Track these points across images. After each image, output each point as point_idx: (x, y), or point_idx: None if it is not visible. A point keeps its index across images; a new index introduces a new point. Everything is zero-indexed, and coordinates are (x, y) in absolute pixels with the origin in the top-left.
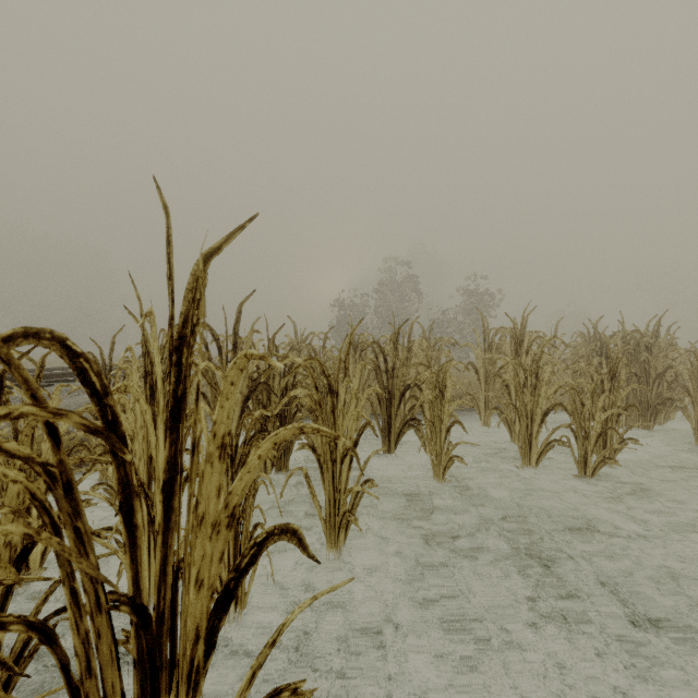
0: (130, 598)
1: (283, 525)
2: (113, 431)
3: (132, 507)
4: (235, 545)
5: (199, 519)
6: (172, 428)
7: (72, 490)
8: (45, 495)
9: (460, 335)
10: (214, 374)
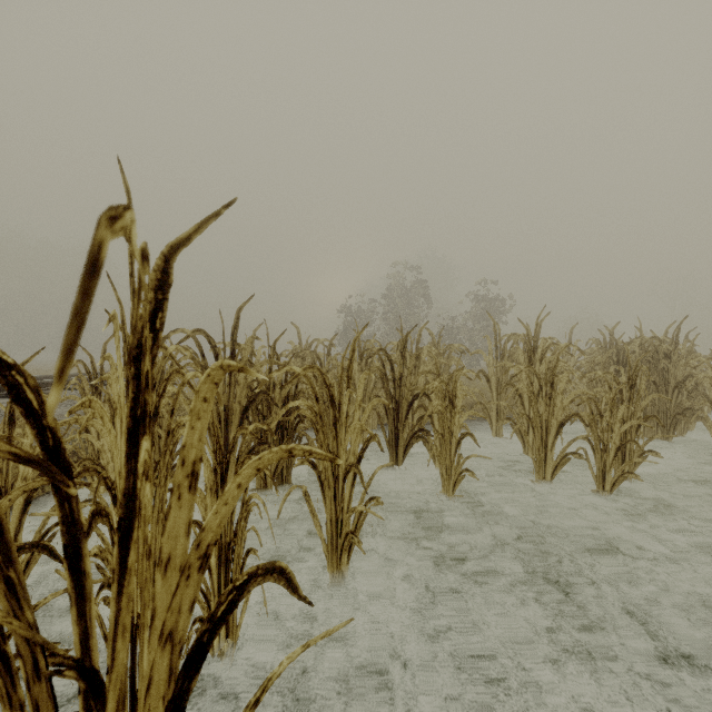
0: (77, 660)
1: (268, 564)
2: (55, 459)
3: (79, 551)
4: (225, 572)
5: (163, 562)
6: (130, 454)
7: (2, 532)
8: (22, 515)
9: (470, 342)
10: None
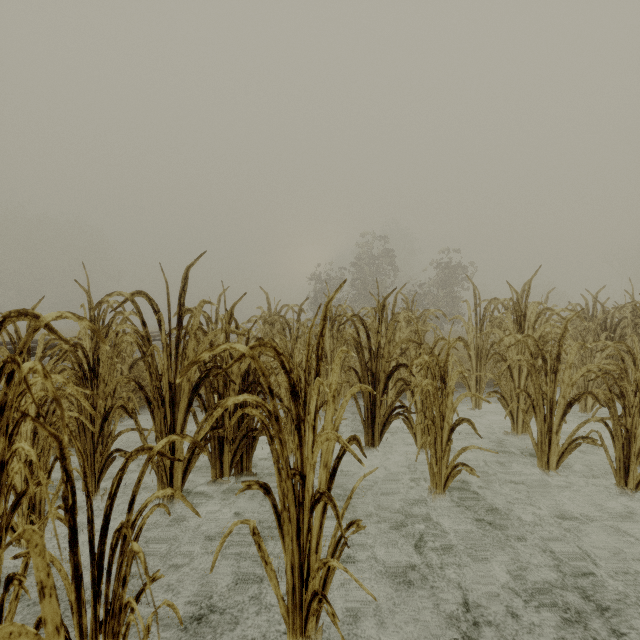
0: None
1: None
2: None
3: None
4: None
5: None
6: None
7: None
8: None
9: (434, 307)
10: (152, 357)
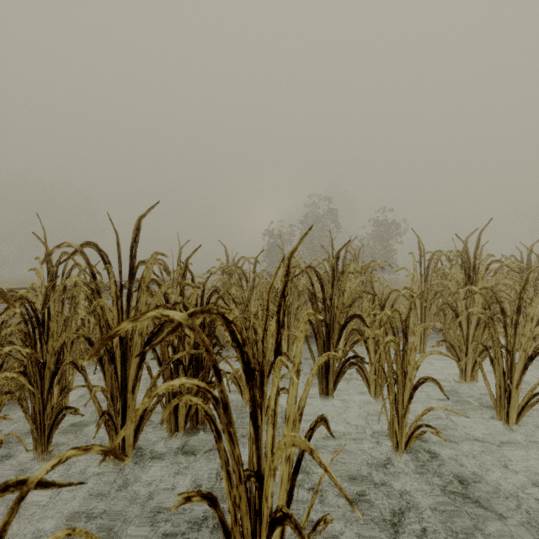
0: None
1: None
2: None
3: None
4: None
5: None
6: None
7: None
8: None
9: (372, 258)
10: (102, 311)
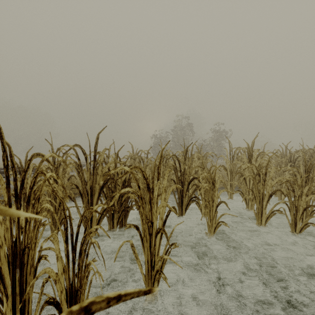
0: None
1: None
2: None
3: None
4: None
5: None
6: None
7: None
8: None
9: (212, 151)
10: (82, 174)
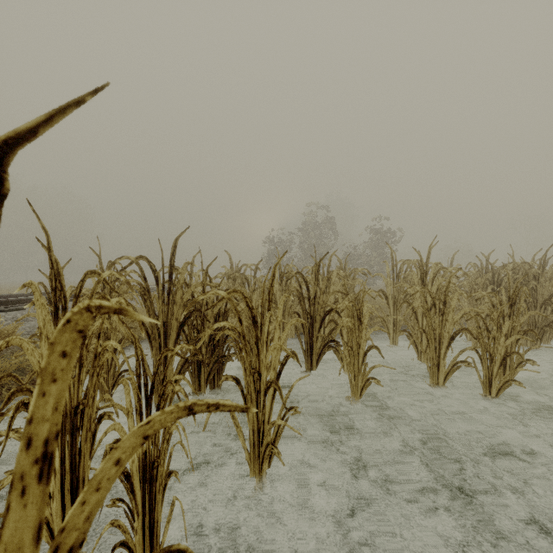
0: None
1: (160, 552)
2: None
3: None
4: (149, 491)
5: None
6: None
7: None
8: None
9: (368, 265)
10: (151, 303)
